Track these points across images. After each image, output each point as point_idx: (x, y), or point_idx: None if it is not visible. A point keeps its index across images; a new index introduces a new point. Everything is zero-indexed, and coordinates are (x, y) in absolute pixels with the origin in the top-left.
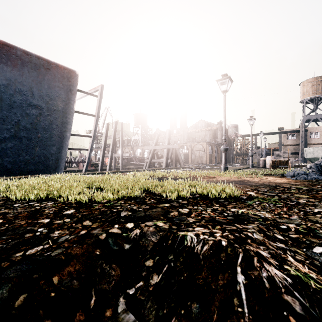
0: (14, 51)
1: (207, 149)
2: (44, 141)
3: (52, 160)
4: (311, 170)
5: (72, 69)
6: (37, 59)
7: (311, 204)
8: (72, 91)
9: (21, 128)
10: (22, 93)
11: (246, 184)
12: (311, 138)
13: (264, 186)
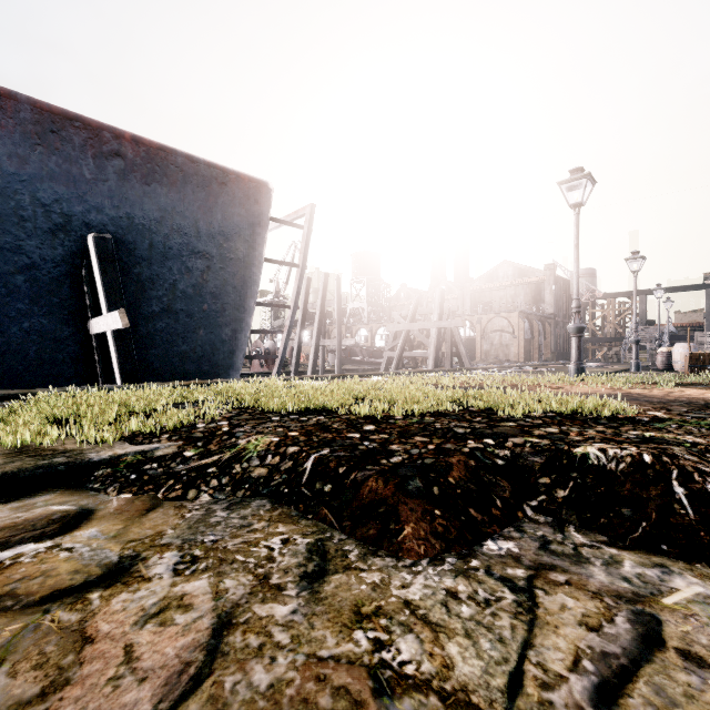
0: (173, 157)
1: (520, 327)
2: (212, 318)
3: (223, 354)
4: None
5: (262, 180)
6: (208, 168)
7: None
8: (262, 222)
9: (178, 294)
10: (182, 232)
11: (640, 400)
12: None
13: (680, 404)
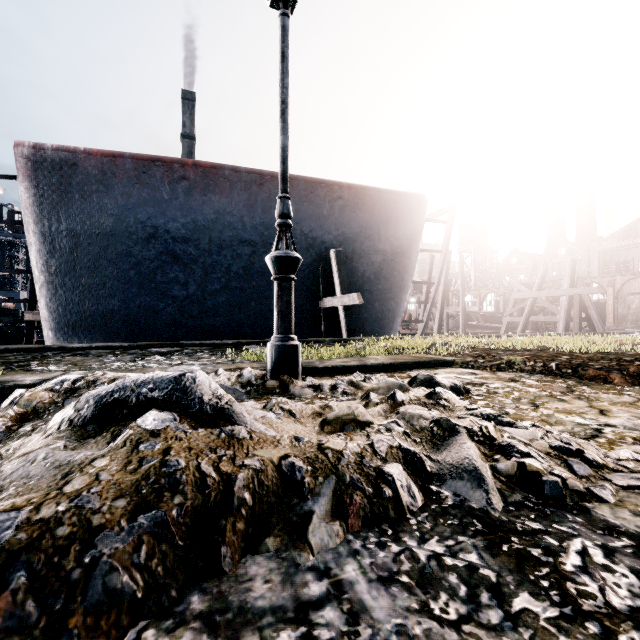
0: (368, 192)
1: None
2: (383, 294)
3: (387, 319)
4: None
5: (420, 194)
6: (387, 194)
7: None
8: (419, 224)
9: (365, 279)
10: (370, 239)
11: None
12: None
13: None
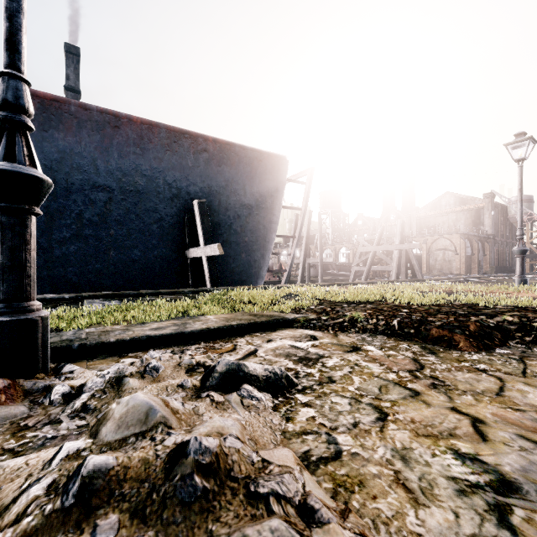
0: (234, 148)
1: (461, 246)
2: (249, 246)
3: (254, 269)
4: None
5: (282, 155)
6: (252, 152)
7: None
8: (281, 183)
9: (232, 232)
10: (236, 193)
11: None
12: None
13: None
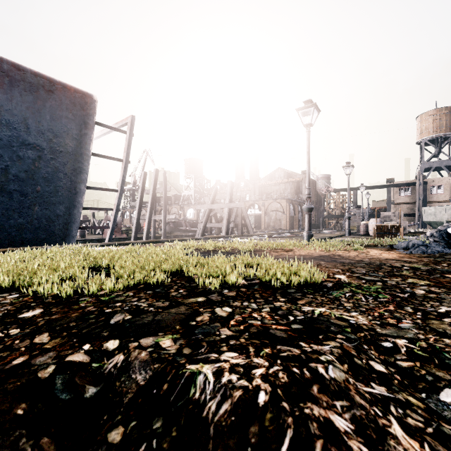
0: None
1: (287, 208)
2: (46, 197)
3: (58, 225)
4: (433, 240)
5: (87, 92)
6: (34, 77)
7: (433, 297)
8: (88, 125)
9: (11, 177)
10: (11, 127)
11: (336, 262)
12: (432, 194)
13: (362, 265)
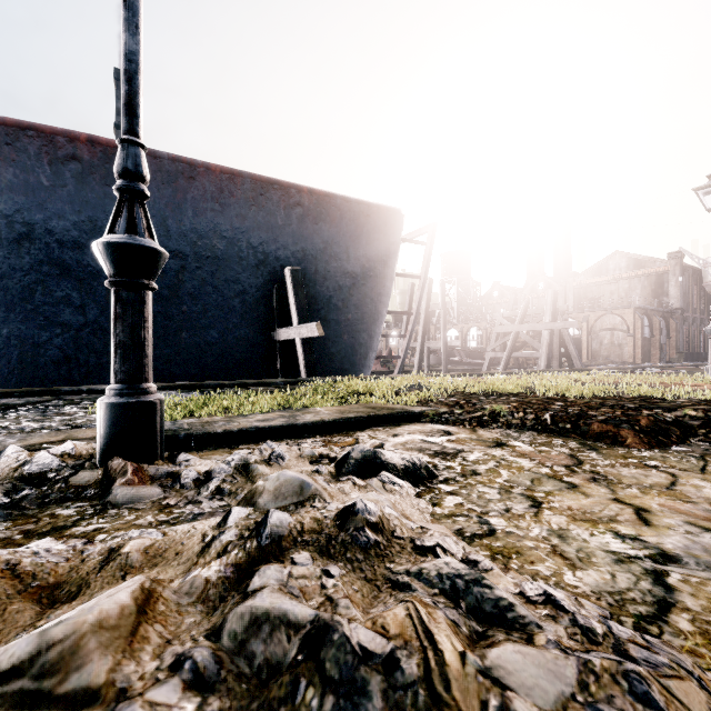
0: (334, 200)
1: (636, 325)
2: (353, 325)
3: (359, 355)
4: None
5: (395, 208)
6: (357, 205)
7: None
8: (395, 243)
9: (331, 307)
10: (337, 258)
11: None
12: None
13: None
